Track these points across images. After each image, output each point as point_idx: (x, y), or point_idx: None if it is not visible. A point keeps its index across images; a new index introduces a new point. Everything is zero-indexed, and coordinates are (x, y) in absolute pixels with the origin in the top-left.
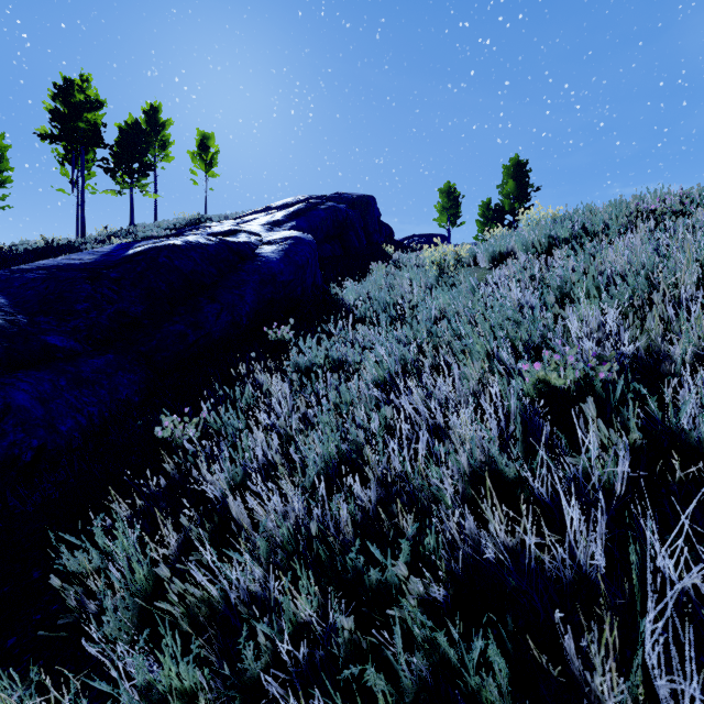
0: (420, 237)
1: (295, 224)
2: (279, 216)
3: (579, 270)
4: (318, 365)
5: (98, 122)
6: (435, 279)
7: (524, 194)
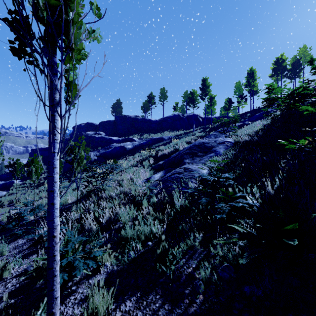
0: None
1: None
2: None
3: None
4: None
5: (286, 65)
6: None
7: None
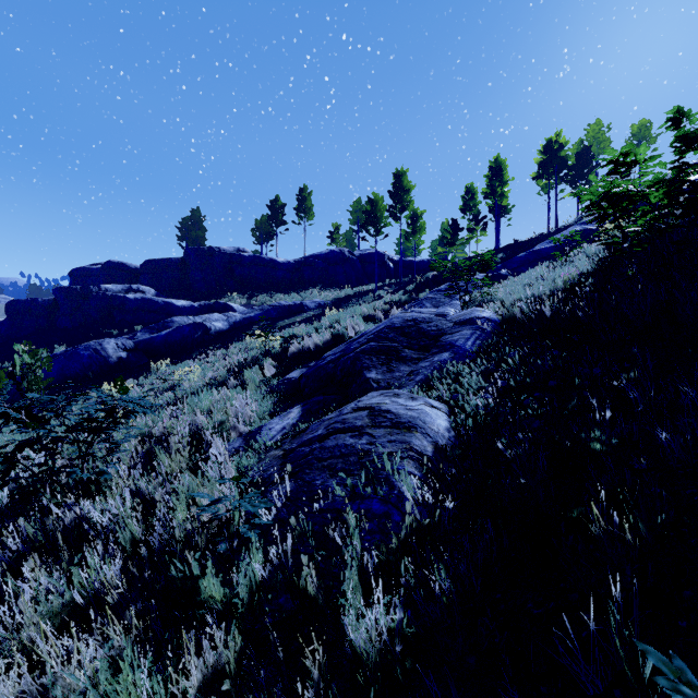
0: None
1: None
2: None
3: None
4: None
5: (565, 156)
6: None
7: None
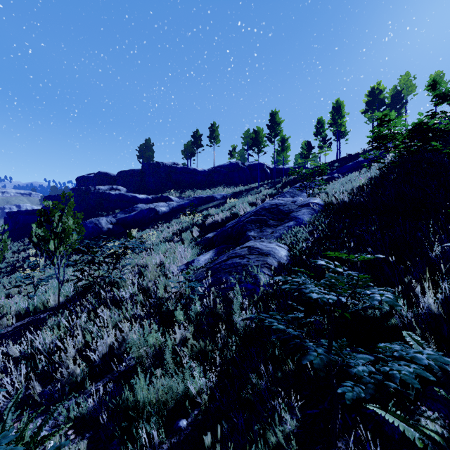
0: None
1: None
2: None
3: None
4: None
5: (383, 97)
6: None
7: None
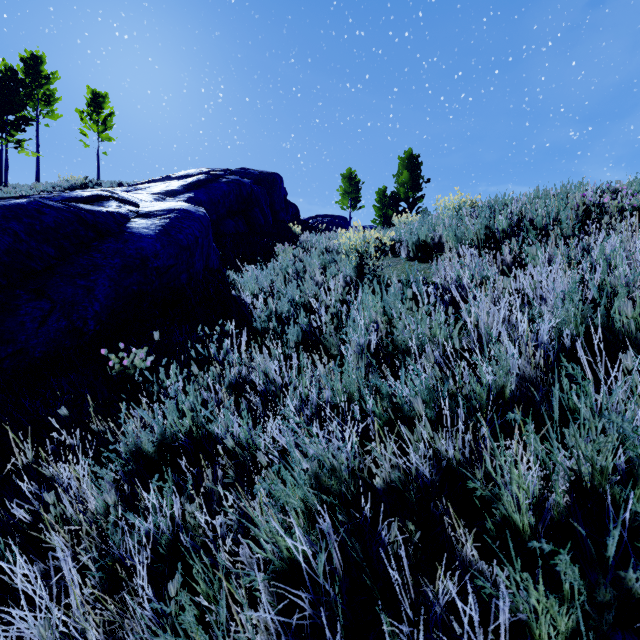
0: (324, 217)
1: (192, 196)
2: (175, 185)
3: (624, 293)
4: (177, 439)
5: None
6: (354, 272)
7: (417, 184)
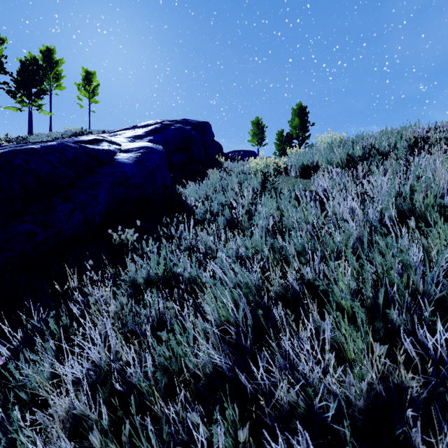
0: (239, 151)
1: (152, 138)
2: (141, 132)
3: (420, 189)
4: (156, 277)
5: None
6: (259, 185)
7: (305, 127)
